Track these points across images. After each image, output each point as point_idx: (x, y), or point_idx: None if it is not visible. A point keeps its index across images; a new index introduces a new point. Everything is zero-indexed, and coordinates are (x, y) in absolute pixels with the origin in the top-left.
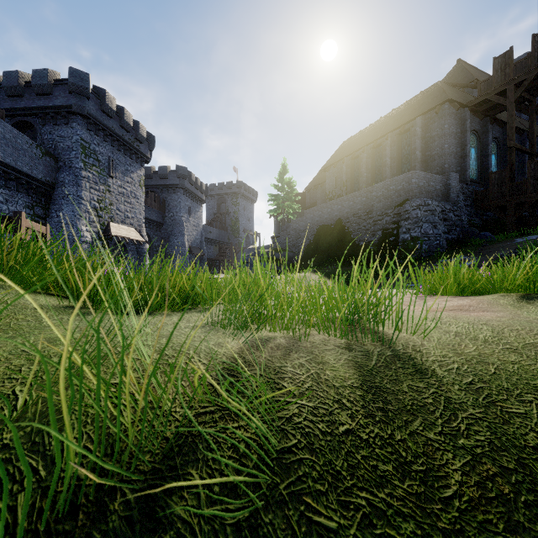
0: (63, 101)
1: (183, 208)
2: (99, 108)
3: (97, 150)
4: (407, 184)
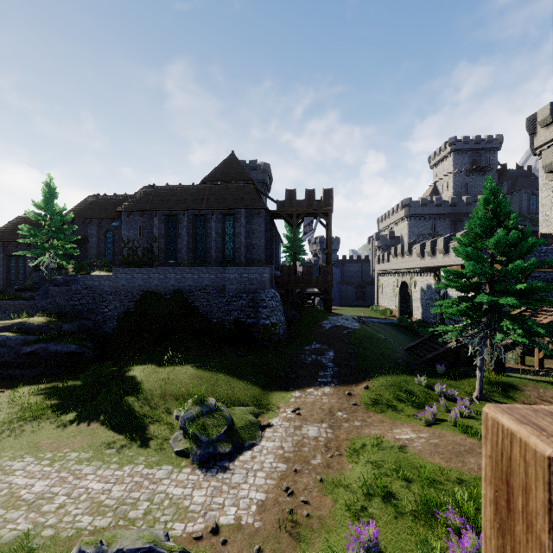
0: None
1: None
2: None
3: None
4: (260, 276)
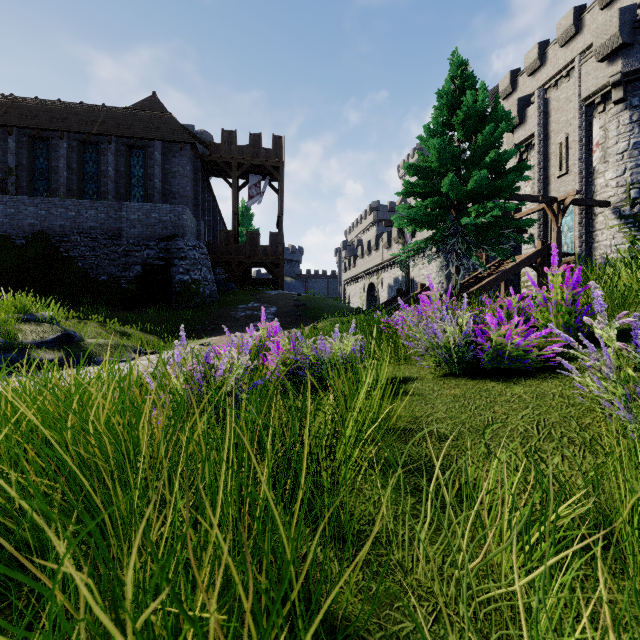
0: None
1: None
2: None
3: None
4: (177, 218)
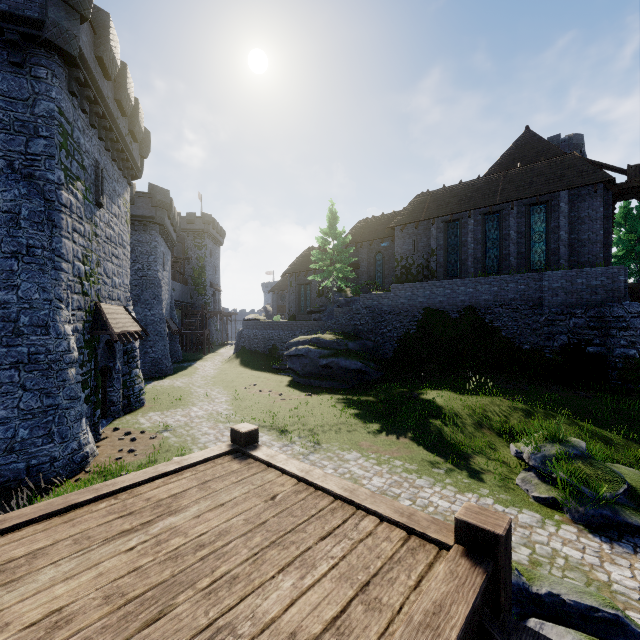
0: (12, 2)
1: (159, 257)
2: (92, 49)
3: (80, 142)
4: (610, 281)
